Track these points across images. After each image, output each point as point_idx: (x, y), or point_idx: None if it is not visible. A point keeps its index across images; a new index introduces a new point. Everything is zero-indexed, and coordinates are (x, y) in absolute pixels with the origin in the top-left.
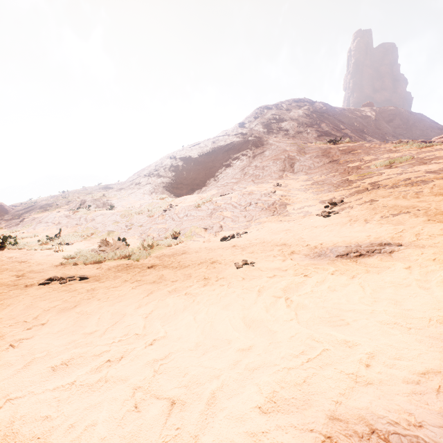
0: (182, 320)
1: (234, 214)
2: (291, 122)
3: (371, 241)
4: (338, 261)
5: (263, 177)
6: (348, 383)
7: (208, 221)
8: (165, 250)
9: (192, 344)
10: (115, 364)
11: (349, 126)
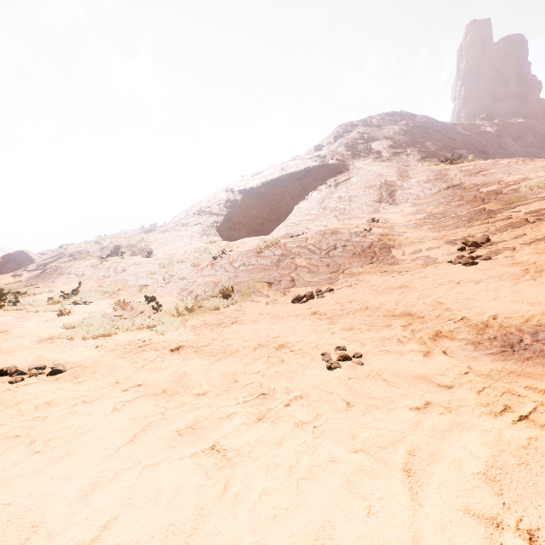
0: None
1: (311, 262)
2: (385, 142)
3: None
4: None
5: (350, 211)
6: None
7: (273, 272)
8: (210, 316)
9: None
10: None
11: (463, 145)
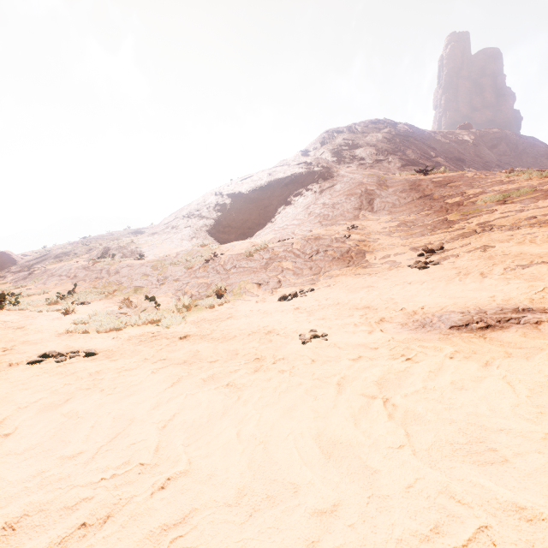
0: (218, 437)
1: (296, 265)
2: (368, 149)
3: (499, 305)
4: (455, 336)
5: (333, 217)
6: None
7: (262, 274)
8: (206, 313)
9: (230, 492)
10: (93, 532)
11: (441, 153)
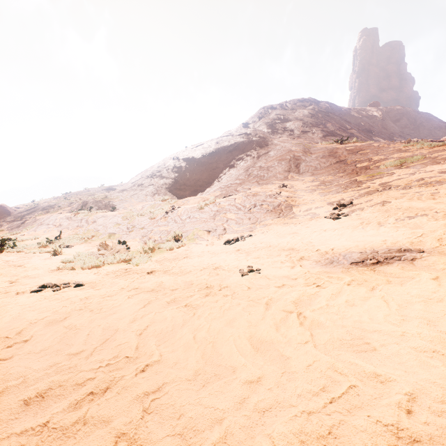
0: (180, 339)
1: (238, 216)
2: (296, 122)
3: (388, 247)
4: (353, 270)
5: (268, 178)
6: (388, 439)
7: (211, 223)
8: (167, 254)
9: (190, 372)
10: (98, 397)
11: (355, 126)
